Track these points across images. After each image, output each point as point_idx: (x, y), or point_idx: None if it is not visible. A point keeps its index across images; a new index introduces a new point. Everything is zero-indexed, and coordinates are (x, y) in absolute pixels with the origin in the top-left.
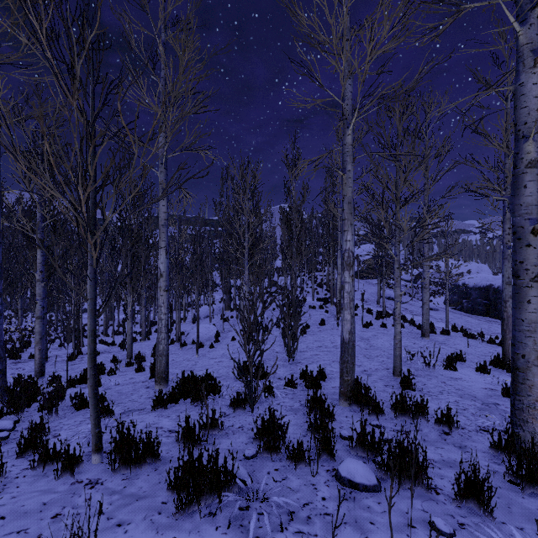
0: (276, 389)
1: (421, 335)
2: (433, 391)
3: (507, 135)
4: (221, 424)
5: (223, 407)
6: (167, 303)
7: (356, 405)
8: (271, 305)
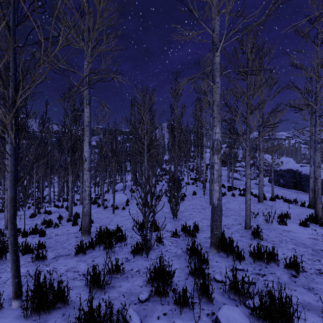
0: (164, 239)
1: (258, 201)
2: (275, 240)
3: (317, 69)
4: (122, 269)
5: (126, 253)
6: (90, 179)
7: (223, 252)
8: (162, 182)
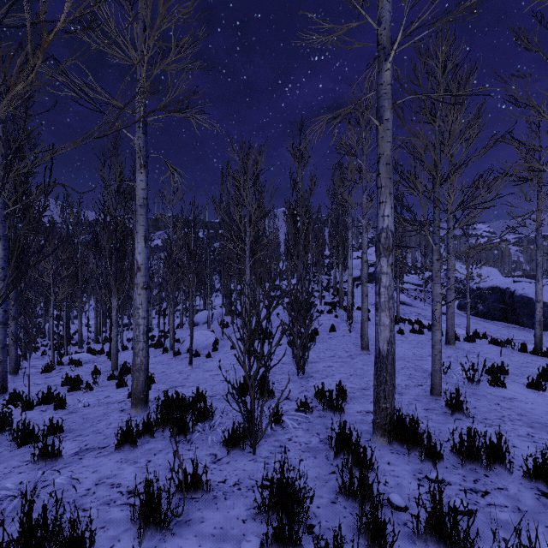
0: (285, 415)
1: (445, 343)
2: (490, 418)
3: None
4: (206, 483)
5: (214, 444)
6: (147, 305)
7: (398, 444)
8: (275, 310)
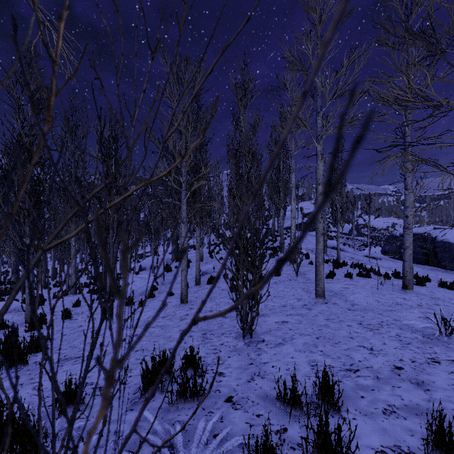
0: None
1: (402, 287)
2: None
3: None
4: None
5: None
6: None
7: None
8: (218, 254)
